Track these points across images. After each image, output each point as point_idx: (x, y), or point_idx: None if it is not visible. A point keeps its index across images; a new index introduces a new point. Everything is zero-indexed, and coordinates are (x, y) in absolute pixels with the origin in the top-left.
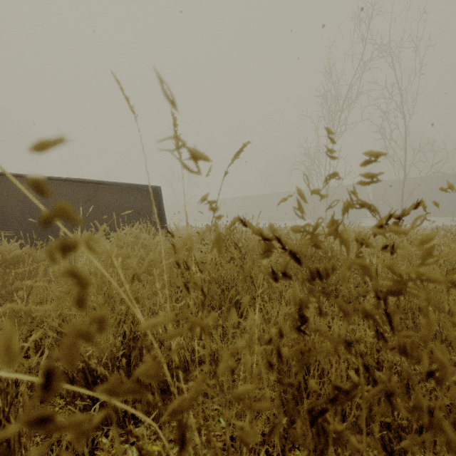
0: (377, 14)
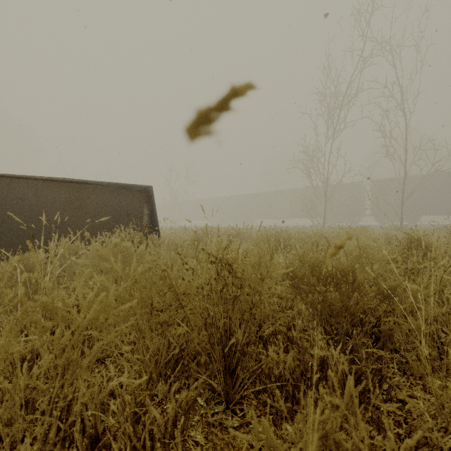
0: (377, 9)
